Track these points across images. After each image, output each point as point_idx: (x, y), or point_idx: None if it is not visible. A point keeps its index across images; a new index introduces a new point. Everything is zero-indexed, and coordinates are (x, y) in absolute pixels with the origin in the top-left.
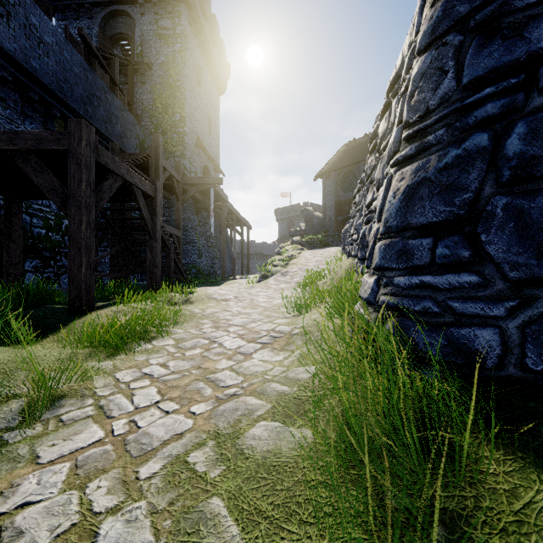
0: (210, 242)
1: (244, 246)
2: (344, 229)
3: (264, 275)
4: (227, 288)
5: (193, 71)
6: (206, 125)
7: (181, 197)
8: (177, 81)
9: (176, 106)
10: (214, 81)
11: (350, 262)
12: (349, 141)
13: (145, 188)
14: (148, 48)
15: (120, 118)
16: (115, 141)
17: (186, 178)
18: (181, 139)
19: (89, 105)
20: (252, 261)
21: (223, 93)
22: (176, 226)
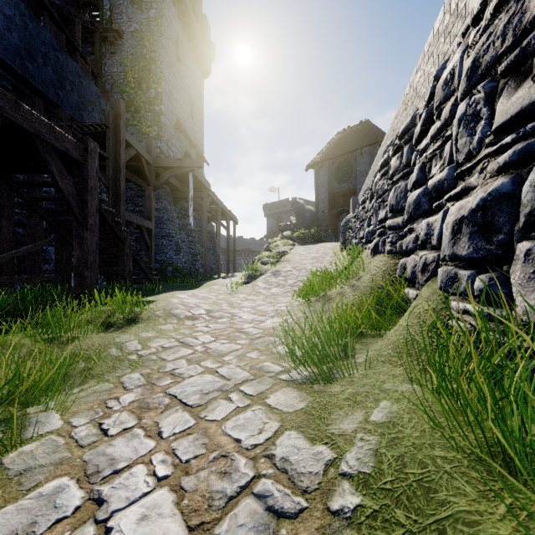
0: (192, 236)
1: (232, 242)
2: (343, 221)
3: (251, 275)
4: (202, 294)
5: (172, 44)
6: (188, 108)
7: (152, 182)
8: (152, 51)
9: (150, 80)
10: (197, 61)
11: (386, 262)
12: (344, 129)
13: (63, 146)
14: (118, 14)
15: (78, 85)
16: (70, 112)
17: (158, 160)
18: (156, 118)
19: (29, 61)
20: (239, 258)
21: (207, 76)
22: (146, 216)
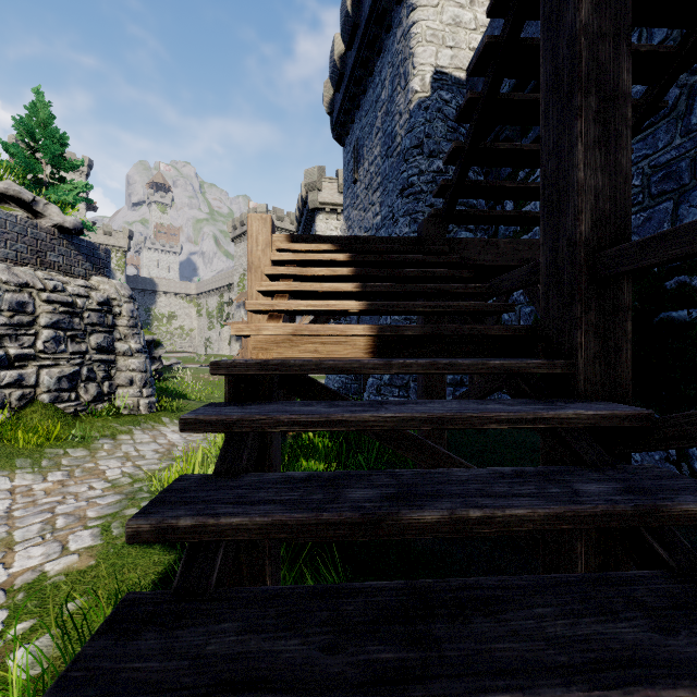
0: None
1: None
2: None
3: None
4: None
5: None
6: None
7: None
8: None
9: None
10: None
11: None
12: None
13: None
14: None
15: None
16: None
17: None
18: None
19: None
20: None
21: None
22: None
